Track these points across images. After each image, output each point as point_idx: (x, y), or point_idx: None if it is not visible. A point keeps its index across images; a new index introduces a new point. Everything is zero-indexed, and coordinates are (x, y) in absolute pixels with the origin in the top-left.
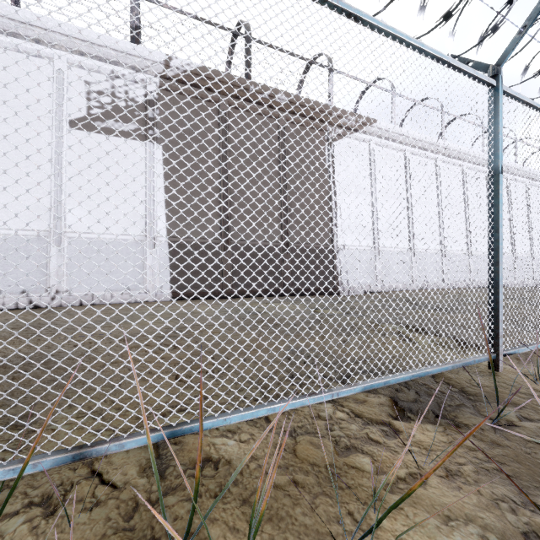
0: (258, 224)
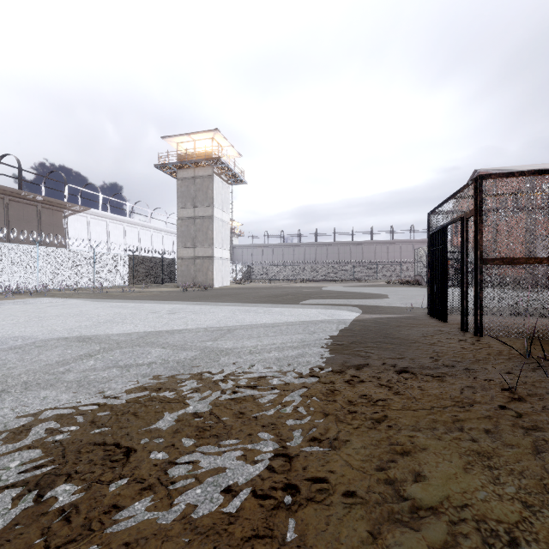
0: None
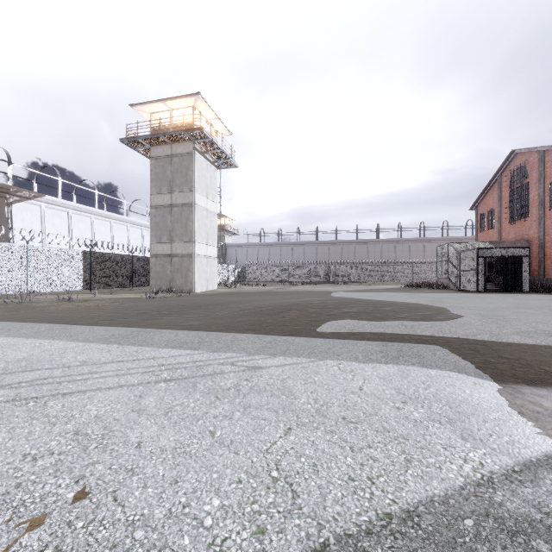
0: None
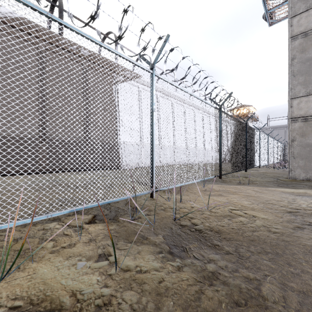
0: (68, 126)
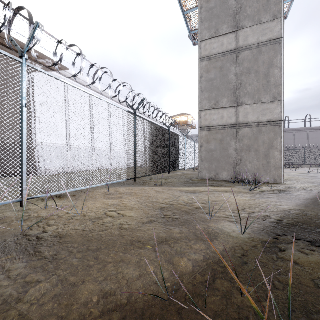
0: None
